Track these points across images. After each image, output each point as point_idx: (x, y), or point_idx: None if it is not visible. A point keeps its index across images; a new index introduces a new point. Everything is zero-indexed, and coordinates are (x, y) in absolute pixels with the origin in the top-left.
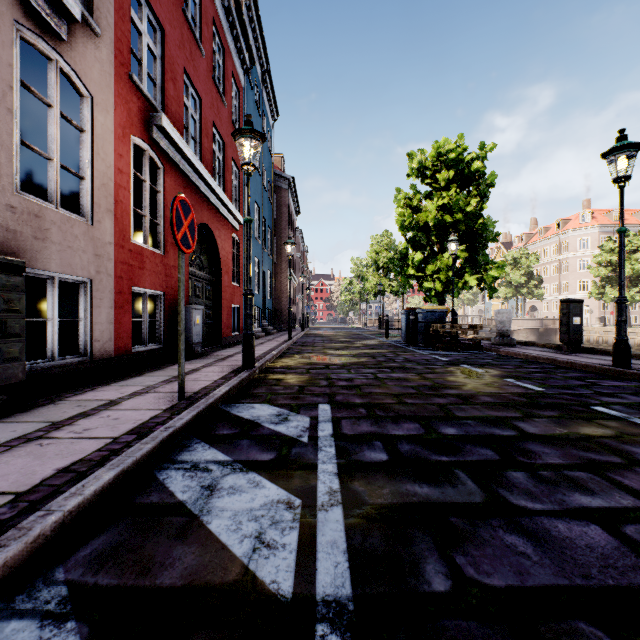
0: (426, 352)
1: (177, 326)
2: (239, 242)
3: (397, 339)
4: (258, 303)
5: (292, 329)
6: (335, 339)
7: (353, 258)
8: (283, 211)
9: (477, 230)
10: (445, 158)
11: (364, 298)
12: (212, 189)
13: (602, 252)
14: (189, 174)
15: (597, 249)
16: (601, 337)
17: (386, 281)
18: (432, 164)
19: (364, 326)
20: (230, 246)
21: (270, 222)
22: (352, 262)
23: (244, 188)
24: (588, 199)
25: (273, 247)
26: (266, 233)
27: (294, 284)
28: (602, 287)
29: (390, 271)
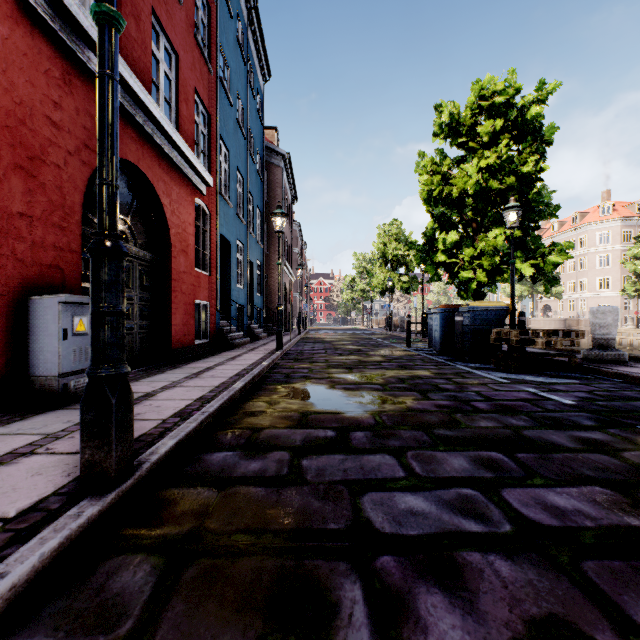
0: (498, 376)
1: (27, 338)
2: (209, 214)
3: (422, 347)
4: (242, 300)
5: (288, 331)
6: (341, 347)
7: (355, 253)
8: (276, 192)
9: (528, 203)
10: (490, 103)
11: (367, 297)
12: (142, 105)
13: (638, 244)
14: (76, 49)
15: (619, 244)
16: (636, 340)
17: (395, 276)
18: (471, 113)
19: (369, 327)
20: (190, 215)
21: (260, 203)
22: (354, 258)
23: (216, 140)
24: (608, 190)
25: (264, 233)
26: (254, 214)
27: (290, 280)
28: (639, 283)
29: (400, 265)
